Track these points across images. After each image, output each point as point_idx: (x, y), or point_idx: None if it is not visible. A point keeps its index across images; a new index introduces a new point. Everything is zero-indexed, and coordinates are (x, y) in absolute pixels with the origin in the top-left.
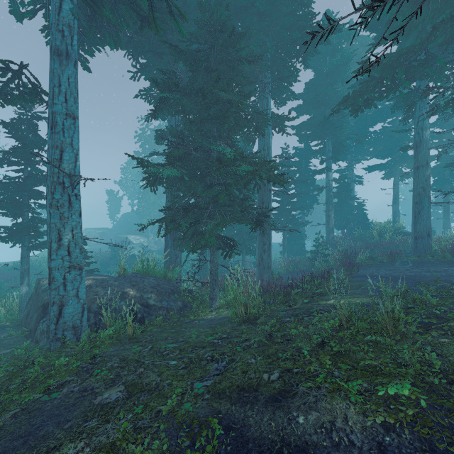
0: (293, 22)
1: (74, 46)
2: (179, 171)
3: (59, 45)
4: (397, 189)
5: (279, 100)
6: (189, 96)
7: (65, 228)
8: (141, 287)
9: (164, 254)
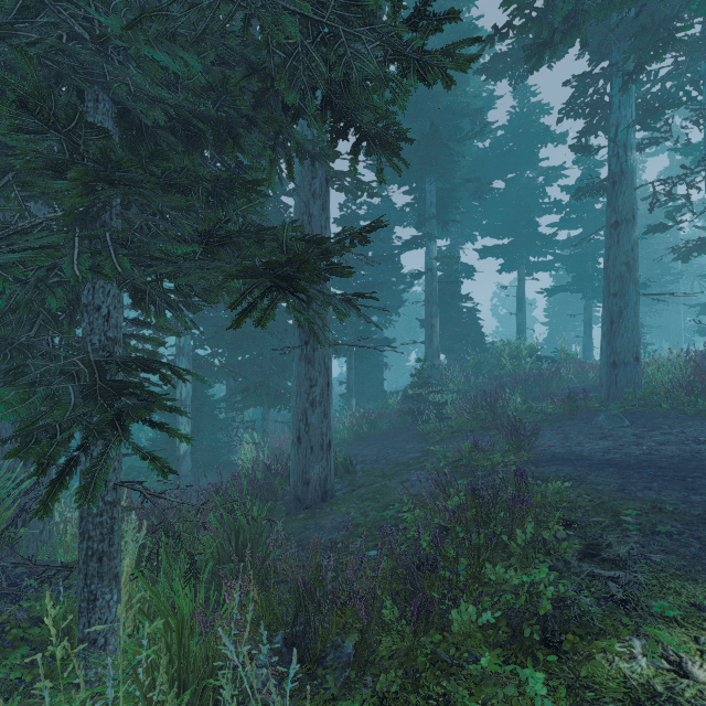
0: None
1: None
2: None
3: None
4: (523, 287)
5: None
6: None
7: None
8: None
9: None
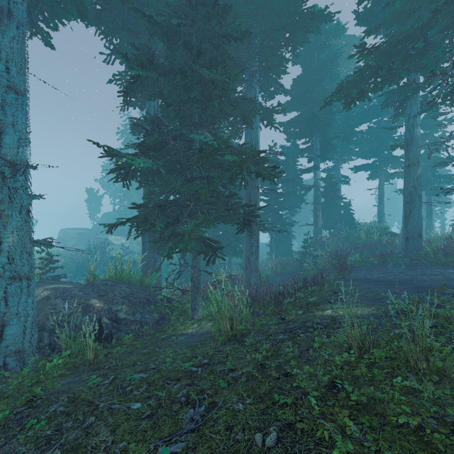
0: (282, 7)
1: (21, 4)
2: (154, 162)
3: (0, 1)
4: (382, 189)
5: (267, 93)
6: (167, 76)
7: (7, 229)
8: (110, 298)
9: (141, 257)
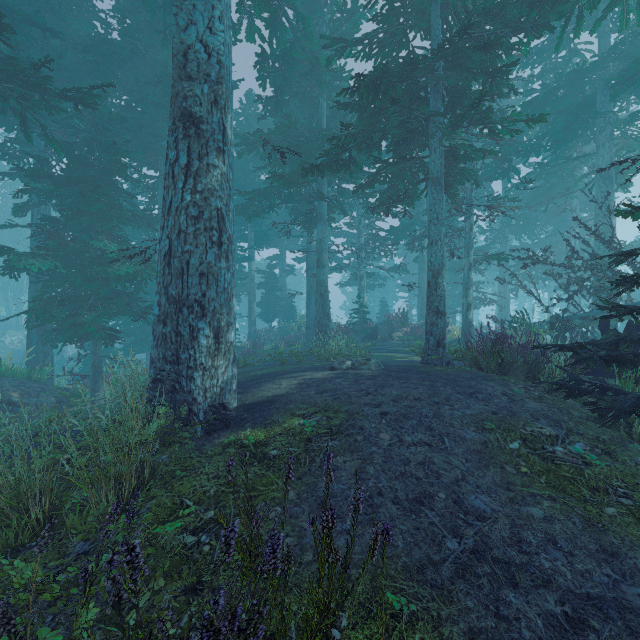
0: None
1: None
2: (53, 262)
3: None
4: None
5: None
6: (66, 185)
7: None
8: None
9: (28, 351)
